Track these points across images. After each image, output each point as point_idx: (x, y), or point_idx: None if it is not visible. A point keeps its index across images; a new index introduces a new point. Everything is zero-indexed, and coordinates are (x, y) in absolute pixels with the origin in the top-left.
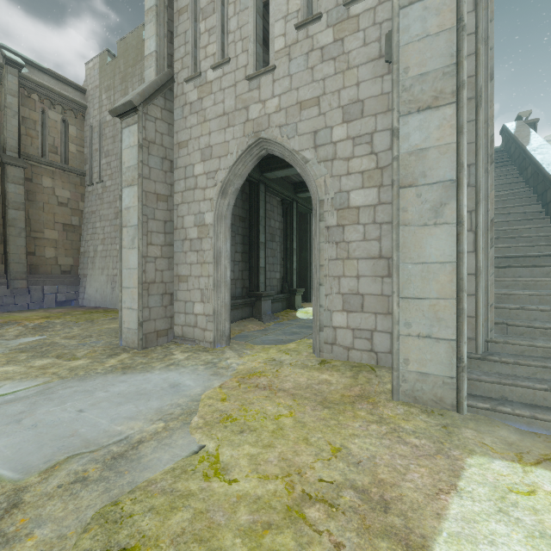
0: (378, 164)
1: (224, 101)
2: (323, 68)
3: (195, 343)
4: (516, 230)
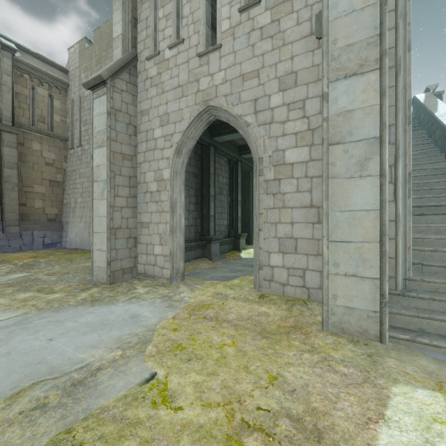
0: (309, 126)
1: (179, 75)
2: (262, 45)
3: (154, 279)
4: (427, 183)
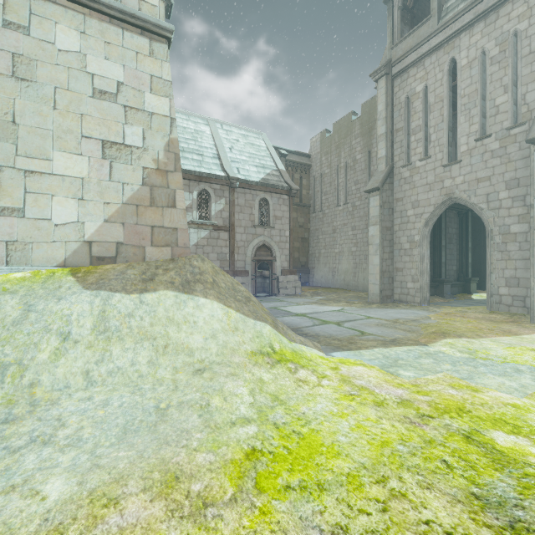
0: (528, 211)
1: (427, 177)
2: (492, 161)
3: (408, 303)
4: None
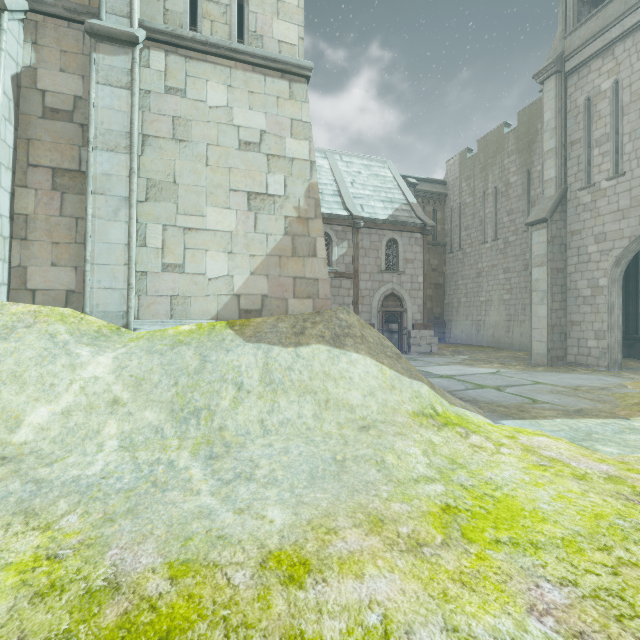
0: None
1: (618, 201)
2: None
3: (588, 367)
4: None
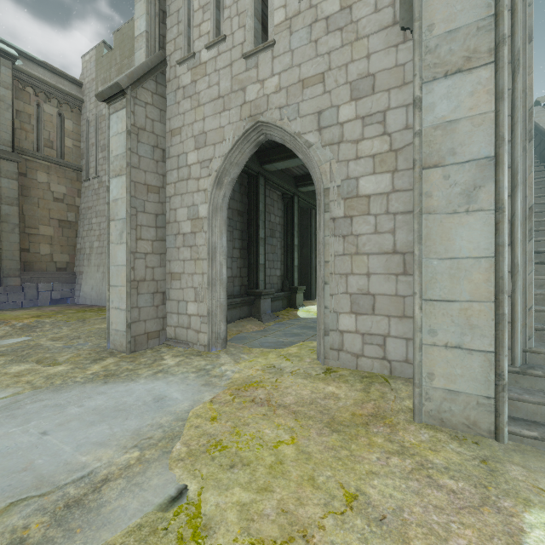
0: (392, 145)
1: (219, 82)
2: (328, 40)
3: (188, 346)
4: (544, 222)
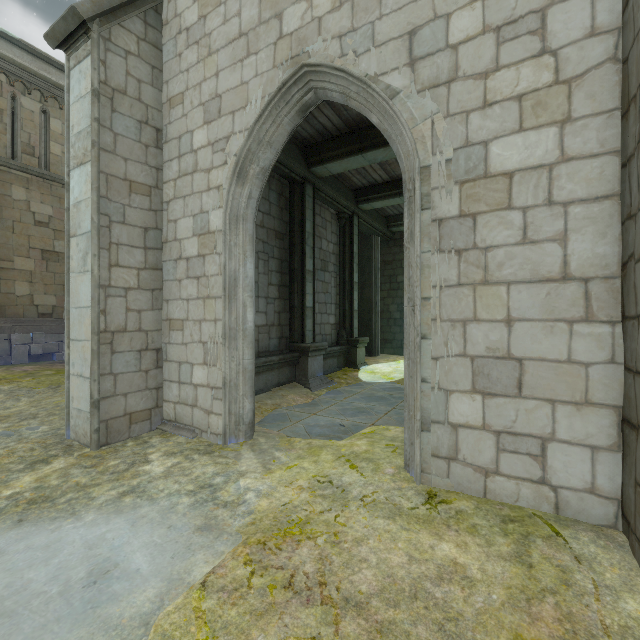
0: (559, 72)
1: (240, 12)
2: None
3: (192, 435)
4: None
